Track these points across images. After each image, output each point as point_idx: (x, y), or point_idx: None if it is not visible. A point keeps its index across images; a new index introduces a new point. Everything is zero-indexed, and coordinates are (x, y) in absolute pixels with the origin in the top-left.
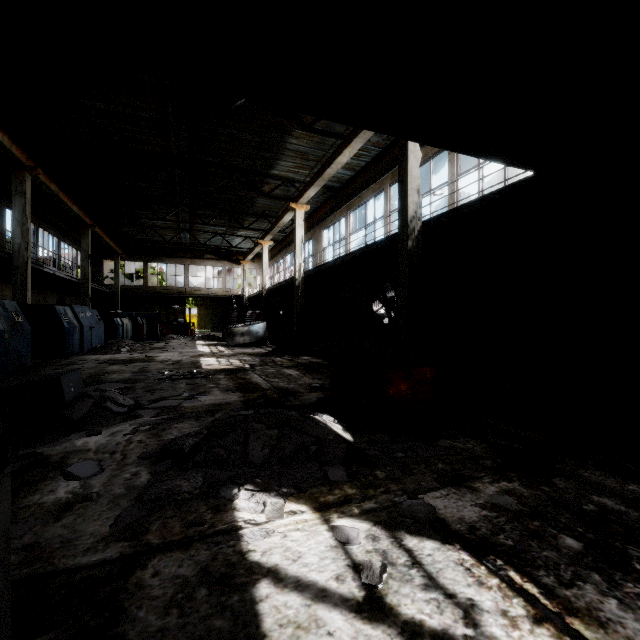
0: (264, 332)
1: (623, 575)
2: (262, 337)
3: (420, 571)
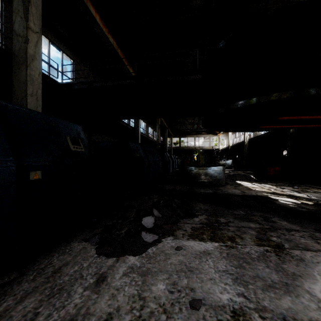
0: (231, 163)
1: (289, 187)
2: (230, 165)
3: (261, 185)
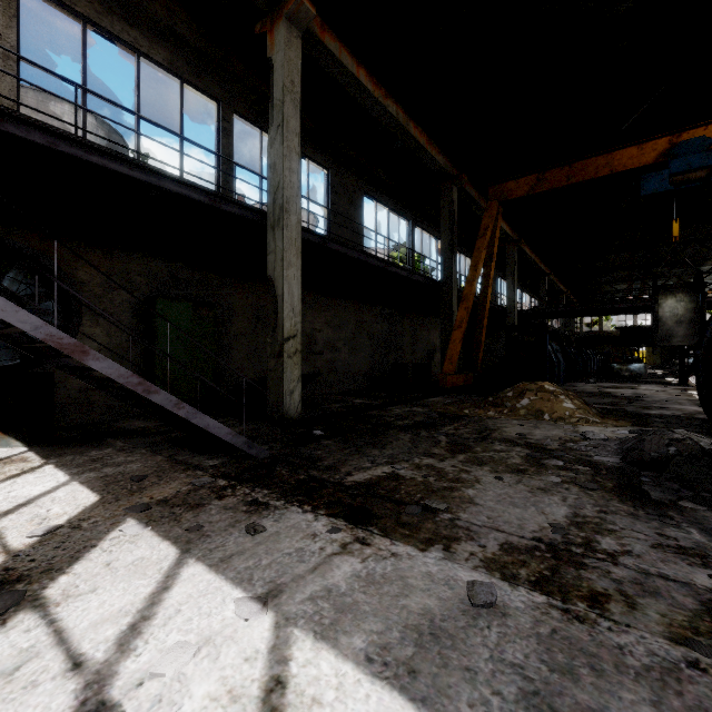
0: None
1: None
2: None
3: None
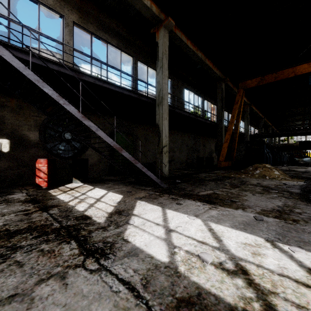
0: None
1: None
2: None
3: None
